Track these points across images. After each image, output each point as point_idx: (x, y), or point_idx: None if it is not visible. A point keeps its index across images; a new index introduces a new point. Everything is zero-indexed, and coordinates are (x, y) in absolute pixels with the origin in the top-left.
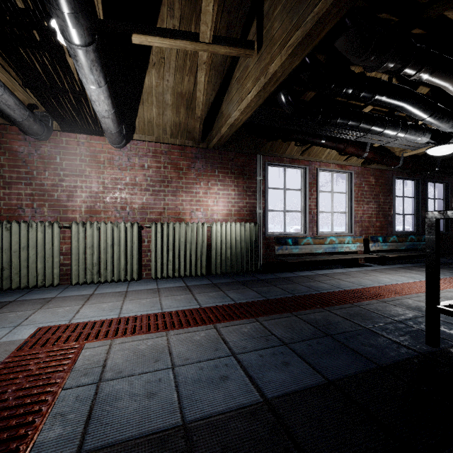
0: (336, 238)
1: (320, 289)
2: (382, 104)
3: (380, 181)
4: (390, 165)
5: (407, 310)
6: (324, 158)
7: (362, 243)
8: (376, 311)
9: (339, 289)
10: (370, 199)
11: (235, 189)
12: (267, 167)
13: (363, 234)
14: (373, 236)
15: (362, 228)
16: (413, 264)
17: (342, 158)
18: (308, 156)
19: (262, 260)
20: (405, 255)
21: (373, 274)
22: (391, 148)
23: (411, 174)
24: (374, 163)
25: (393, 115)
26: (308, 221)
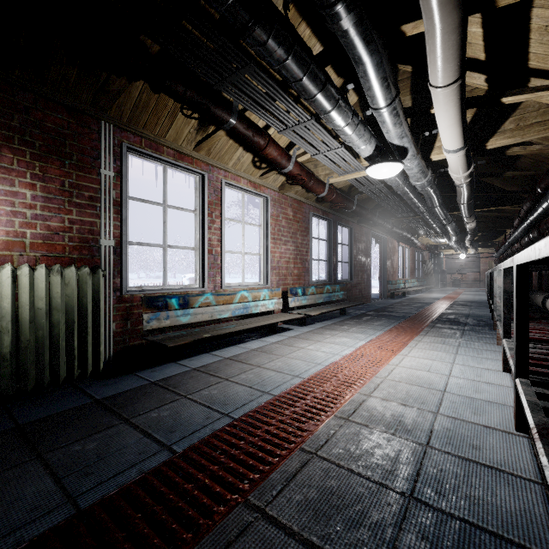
0: (249, 292)
1: (232, 405)
2: (345, 38)
3: (298, 216)
4: (315, 192)
5: (392, 437)
6: (232, 166)
7: (281, 298)
8: (354, 466)
9: (265, 396)
10: (288, 238)
11: (35, 184)
12: (125, 153)
13: (281, 285)
14: (292, 287)
15: (279, 277)
16: (331, 320)
17: (256, 173)
18: (208, 156)
19: (115, 344)
20: (326, 311)
21: (300, 345)
22: (314, 170)
23: (325, 213)
24: (299, 184)
25: (346, 87)
26: (208, 265)
